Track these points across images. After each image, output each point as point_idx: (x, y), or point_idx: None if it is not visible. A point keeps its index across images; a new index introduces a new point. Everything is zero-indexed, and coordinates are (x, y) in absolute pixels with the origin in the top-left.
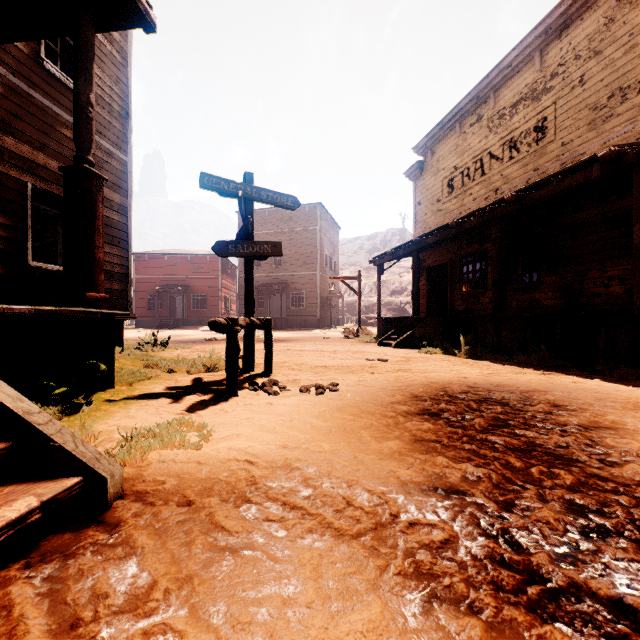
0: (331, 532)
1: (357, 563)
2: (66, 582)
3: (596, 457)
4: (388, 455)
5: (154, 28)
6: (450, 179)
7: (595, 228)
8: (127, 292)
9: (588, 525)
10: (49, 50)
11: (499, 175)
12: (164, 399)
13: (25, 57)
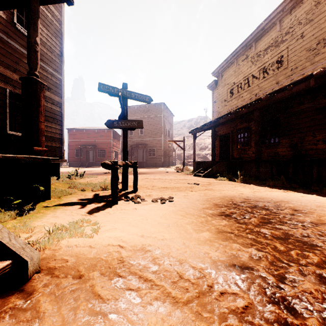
0: (170, 299)
1: None
2: None
3: None
4: (203, 242)
5: (72, 2)
6: (231, 89)
7: (309, 114)
8: (61, 148)
9: None
10: (21, 20)
11: (257, 86)
12: (76, 206)
13: (5, 22)
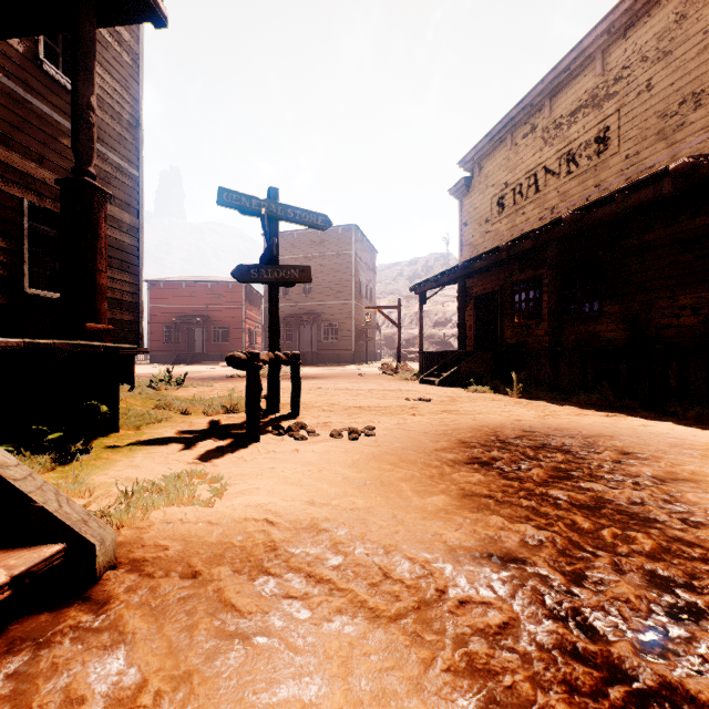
0: (364, 613)
1: (396, 655)
2: (35, 680)
3: (677, 516)
4: (432, 513)
5: (165, 22)
6: (500, 197)
7: (664, 251)
8: (138, 323)
9: (676, 603)
10: (50, 52)
11: (555, 192)
12: (175, 445)
13: (21, 58)
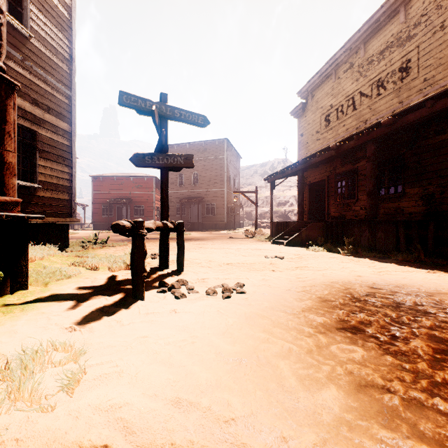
0: None
1: None
2: None
3: None
4: (332, 430)
5: None
6: (327, 115)
7: None
8: (71, 201)
9: None
10: (10, 8)
11: (368, 109)
12: (67, 304)
13: None
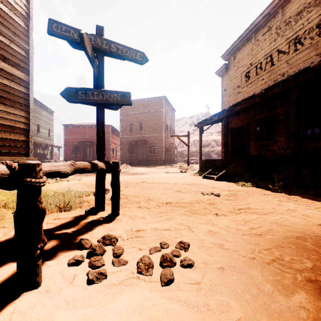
0: None
1: None
2: None
3: None
4: None
5: None
6: (247, 72)
7: None
8: (28, 142)
9: None
10: None
11: (286, 63)
12: None
13: None
